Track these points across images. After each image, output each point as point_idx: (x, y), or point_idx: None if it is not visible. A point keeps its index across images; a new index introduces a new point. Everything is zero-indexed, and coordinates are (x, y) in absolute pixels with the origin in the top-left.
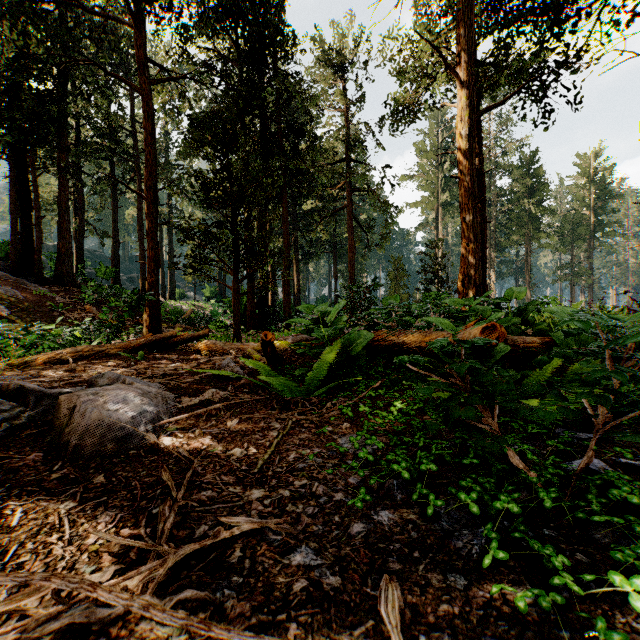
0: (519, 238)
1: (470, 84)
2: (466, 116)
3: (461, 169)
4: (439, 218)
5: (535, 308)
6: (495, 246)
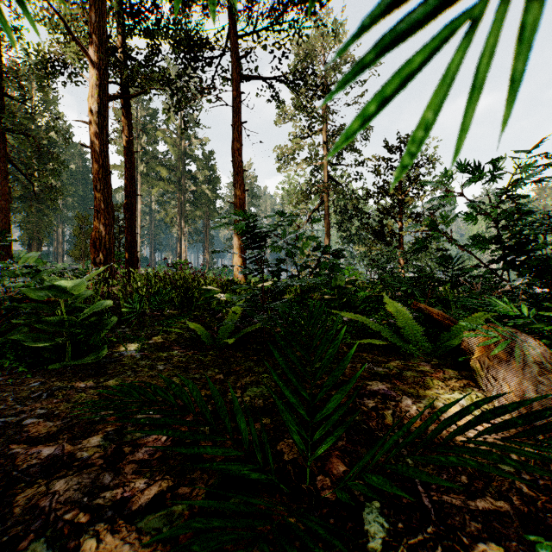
0: (201, 214)
1: (100, 67)
2: (96, 94)
3: (92, 141)
4: (138, 185)
5: (45, 272)
6: (185, 217)
